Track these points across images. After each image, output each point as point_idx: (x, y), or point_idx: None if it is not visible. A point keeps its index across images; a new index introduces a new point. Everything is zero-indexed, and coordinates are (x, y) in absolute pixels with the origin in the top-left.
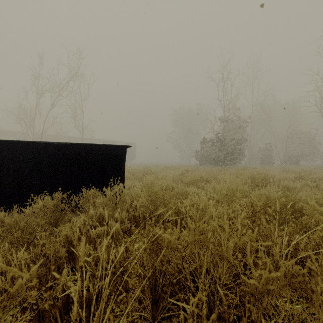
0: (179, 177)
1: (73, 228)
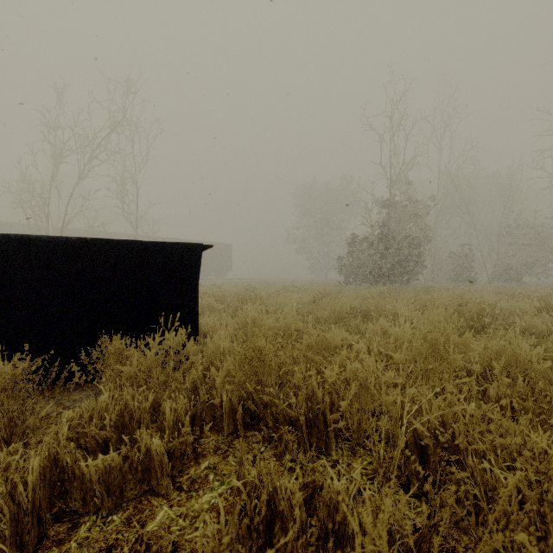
0: (310, 307)
1: (9, 475)
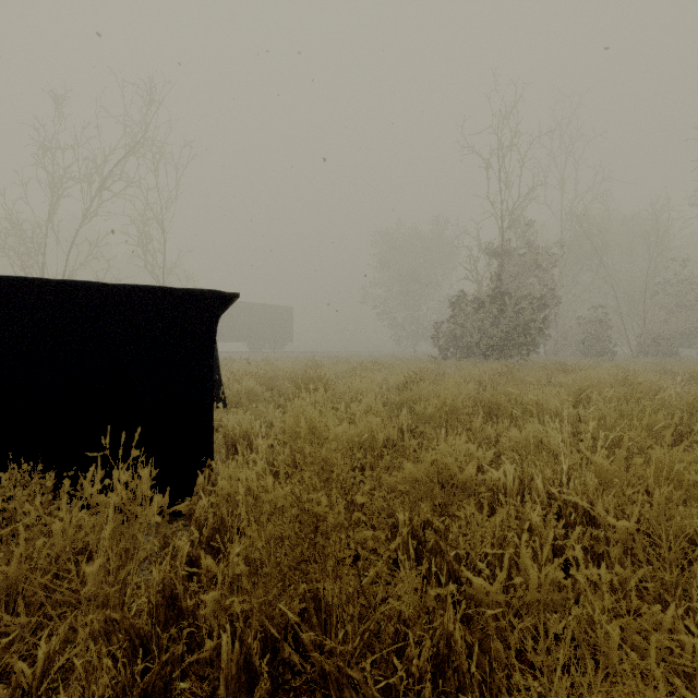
0: (402, 396)
1: None
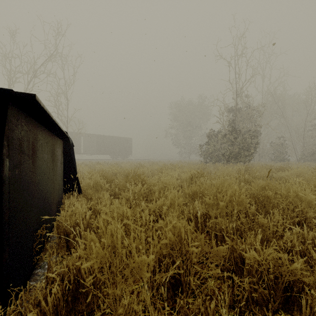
0: (193, 189)
1: None
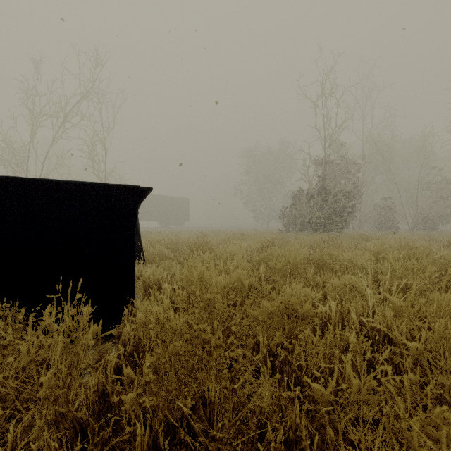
0: (260, 256)
1: None
